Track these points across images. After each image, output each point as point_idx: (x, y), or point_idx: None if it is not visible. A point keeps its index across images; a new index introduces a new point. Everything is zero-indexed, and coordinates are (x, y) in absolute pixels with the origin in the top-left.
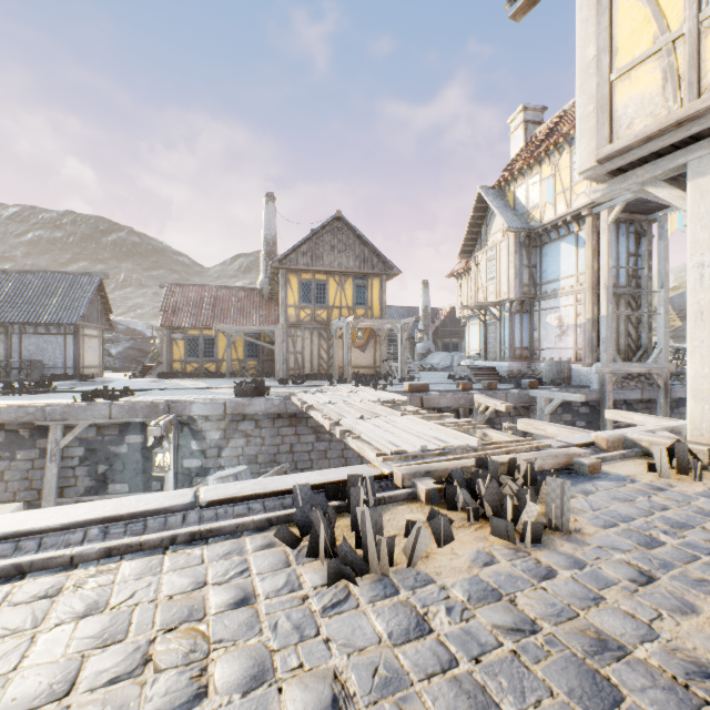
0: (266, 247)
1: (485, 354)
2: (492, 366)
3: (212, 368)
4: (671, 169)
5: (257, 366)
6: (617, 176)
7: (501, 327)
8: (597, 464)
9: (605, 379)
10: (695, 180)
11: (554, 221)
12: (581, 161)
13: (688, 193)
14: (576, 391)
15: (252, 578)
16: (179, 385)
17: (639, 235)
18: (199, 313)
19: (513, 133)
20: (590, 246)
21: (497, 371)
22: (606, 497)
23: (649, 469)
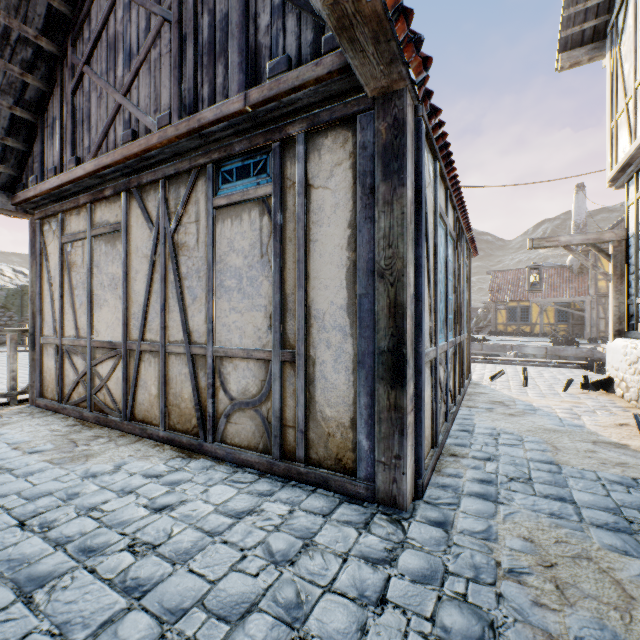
0: (575, 231)
1: None
2: None
3: (526, 330)
4: None
5: (566, 329)
6: None
7: None
8: None
9: None
10: None
11: None
12: None
13: None
14: None
15: (572, 371)
16: (506, 339)
17: None
18: (515, 290)
19: None
20: None
21: None
22: None
23: None
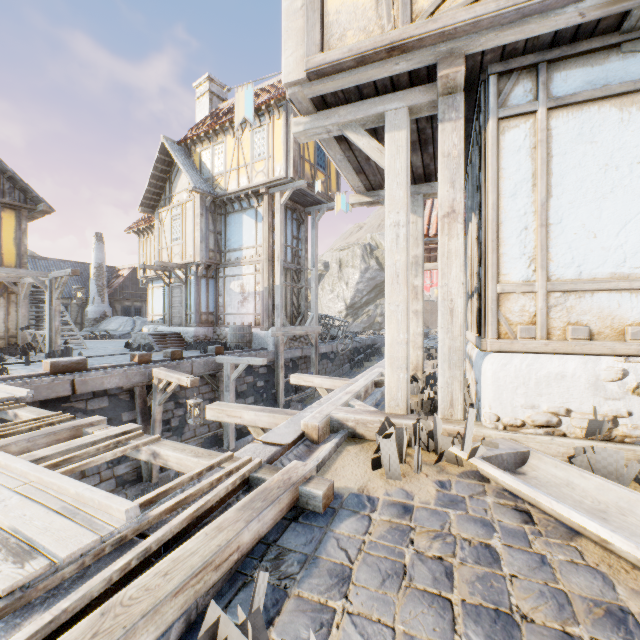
0: None
1: (170, 319)
2: (177, 332)
3: None
4: (372, 116)
5: None
6: (320, 111)
7: (188, 291)
8: (330, 488)
9: (279, 342)
10: (392, 132)
11: (238, 192)
12: (289, 69)
13: (386, 145)
14: (257, 353)
15: None
16: None
17: (300, 223)
18: None
19: (199, 99)
20: (268, 222)
21: (183, 336)
22: (373, 582)
23: (373, 467)
